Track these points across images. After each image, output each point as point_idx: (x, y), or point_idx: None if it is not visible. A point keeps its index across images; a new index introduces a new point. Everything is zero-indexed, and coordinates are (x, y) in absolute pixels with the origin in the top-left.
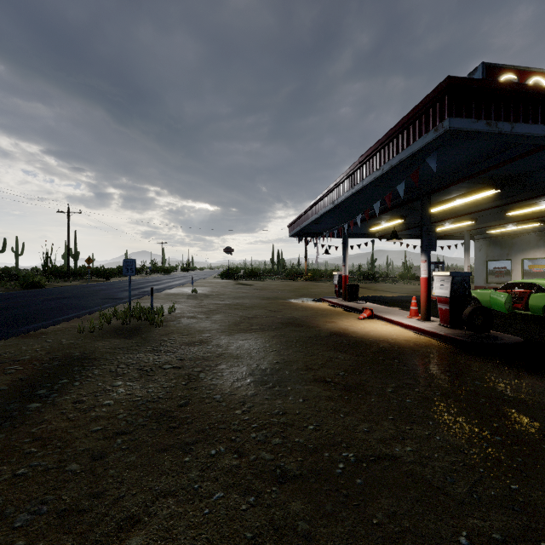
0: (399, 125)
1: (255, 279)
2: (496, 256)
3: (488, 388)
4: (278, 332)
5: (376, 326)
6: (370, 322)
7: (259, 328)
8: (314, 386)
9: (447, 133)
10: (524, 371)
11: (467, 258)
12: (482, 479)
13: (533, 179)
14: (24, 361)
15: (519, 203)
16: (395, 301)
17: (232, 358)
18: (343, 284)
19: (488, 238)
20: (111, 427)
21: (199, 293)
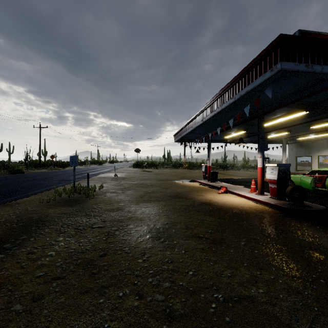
0: (246, 68)
1: (154, 168)
2: (302, 154)
3: (308, 242)
4: (167, 202)
5: (230, 198)
6: (225, 195)
7: (155, 199)
8: (192, 240)
9: (279, 72)
10: None
11: (284, 155)
12: (318, 316)
13: None
14: (0, 223)
15: (318, 120)
16: (240, 181)
17: (138, 220)
18: (208, 171)
19: (297, 142)
20: (50, 273)
21: (119, 176)
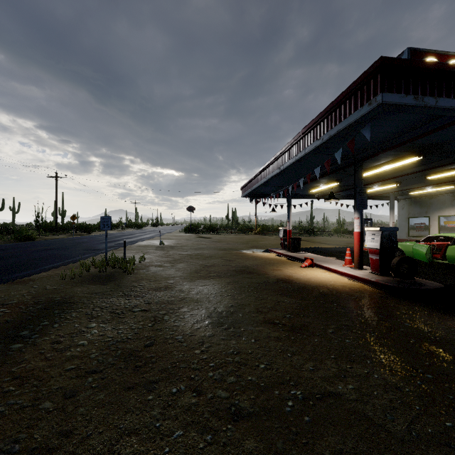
0: (337, 100)
1: (213, 233)
2: (417, 214)
3: (416, 329)
4: (232, 279)
5: (316, 273)
6: (310, 270)
7: (216, 275)
8: (264, 327)
9: (380, 106)
10: (446, 314)
11: (392, 215)
12: (419, 416)
13: (451, 147)
14: (12, 305)
15: (437, 168)
16: (331, 251)
17: (193, 301)
18: (287, 238)
19: (409, 198)
20: (83, 366)
21: (166, 245)
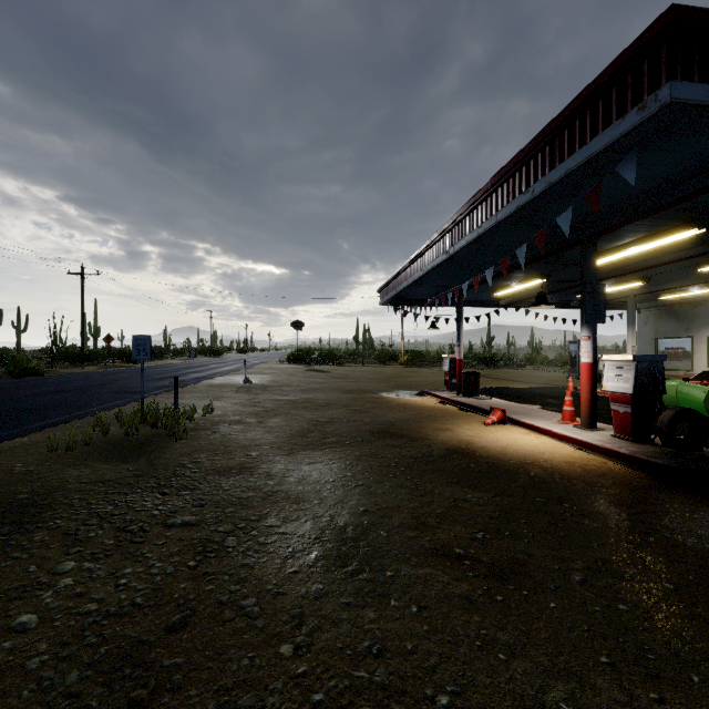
0: (567, 113)
1: (334, 364)
2: (670, 332)
3: None
4: (365, 448)
5: (514, 437)
6: (502, 429)
7: (336, 441)
8: (435, 567)
9: (665, 110)
10: None
11: (631, 335)
12: None
13: None
14: None
15: None
16: (529, 394)
17: (289, 501)
18: (457, 372)
19: (658, 306)
20: None
21: (255, 383)
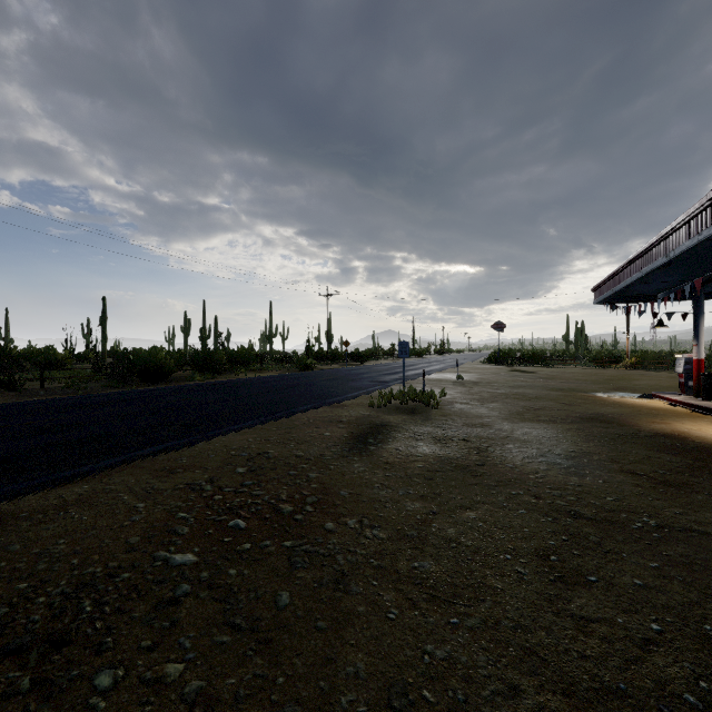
0: None
1: (539, 365)
2: None
3: None
4: (574, 426)
5: None
6: None
7: (548, 419)
8: (619, 475)
9: None
10: None
11: None
12: None
13: None
14: (345, 422)
15: None
16: None
17: (519, 441)
18: (694, 373)
19: None
20: (429, 466)
21: (465, 380)
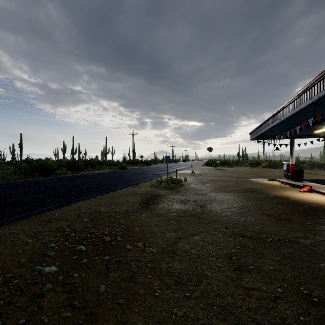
0: (324, 73)
1: (227, 166)
2: None
3: None
4: (242, 194)
5: (313, 196)
6: (308, 194)
7: (231, 191)
8: (261, 216)
9: None
10: None
11: None
12: None
13: None
14: (139, 194)
15: None
16: None
17: (219, 201)
18: (290, 170)
19: None
20: (178, 215)
21: (195, 173)
